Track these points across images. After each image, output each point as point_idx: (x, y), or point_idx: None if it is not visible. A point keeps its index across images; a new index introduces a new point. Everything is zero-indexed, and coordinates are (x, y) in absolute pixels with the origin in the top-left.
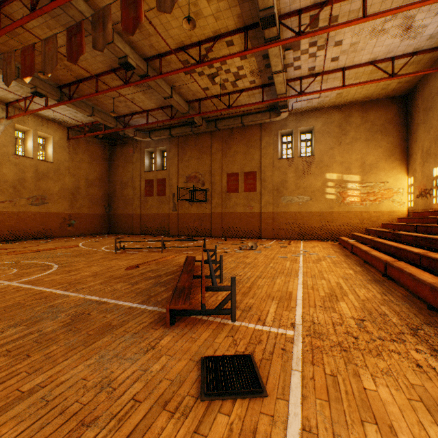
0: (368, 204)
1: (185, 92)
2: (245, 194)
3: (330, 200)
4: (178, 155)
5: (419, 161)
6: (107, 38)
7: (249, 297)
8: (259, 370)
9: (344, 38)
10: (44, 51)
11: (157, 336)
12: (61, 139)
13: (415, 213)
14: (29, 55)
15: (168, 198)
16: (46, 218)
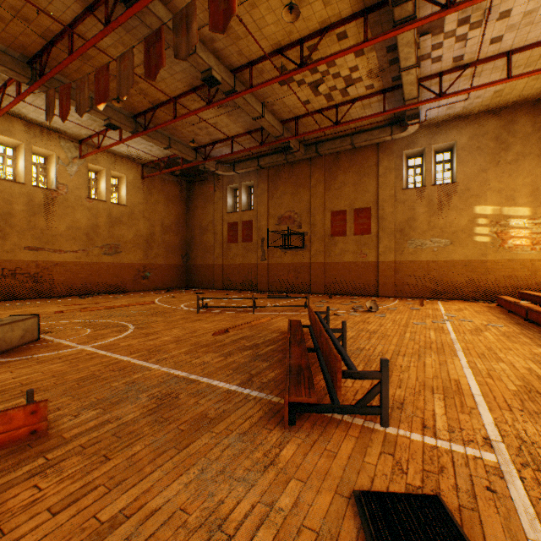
0: None
1: (278, 110)
2: (355, 238)
3: (481, 243)
4: (268, 191)
5: None
6: (192, 42)
7: (393, 385)
8: (464, 532)
9: (515, 5)
10: (119, 70)
11: (274, 442)
12: (135, 179)
13: None
14: (103, 78)
15: (256, 245)
16: (119, 270)
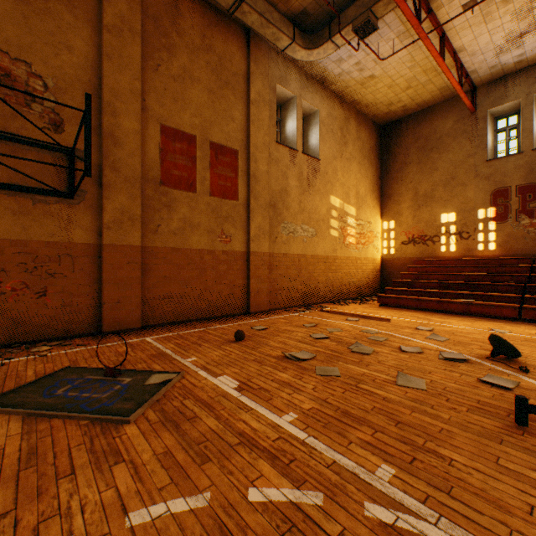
0: (361, 248)
1: None
2: (213, 202)
3: (334, 238)
4: None
5: (409, 204)
6: None
7: None
8: None
9: None
10: None
11: None
12: None
13: (421, 262)
14: None
15: None
16: None
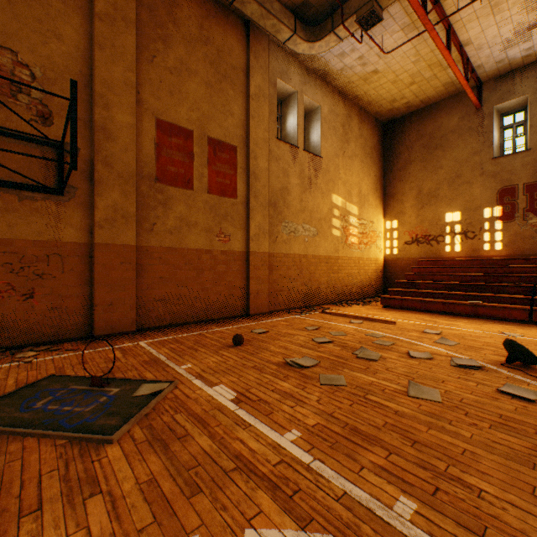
0: (363, 248)
1: None
2: (211, 200)
3: (336, 237)
4: None
5: (412, 203)
6: None
7: None
8: None
9: None
10: None
11: None
12: None
13: (425, 262)
14: None
15: None
16: None
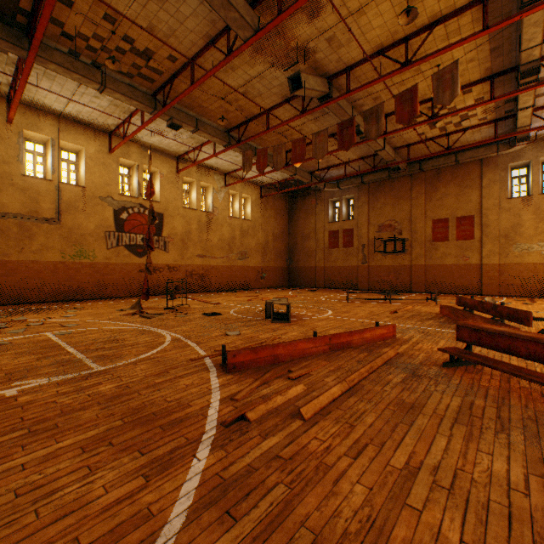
0: None
1: (394, 141)
2: (457, 243)
3: None
4: (368, 203)
5: None
6: (381, 129)
7: None
8: None
9: None
10: (314, 142)
11: None
12: (256, 198)
13: None
14: (299, 146)
15: (356, 250)
16: (247, 271)
